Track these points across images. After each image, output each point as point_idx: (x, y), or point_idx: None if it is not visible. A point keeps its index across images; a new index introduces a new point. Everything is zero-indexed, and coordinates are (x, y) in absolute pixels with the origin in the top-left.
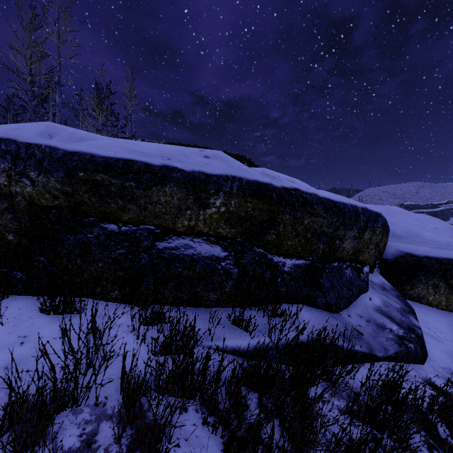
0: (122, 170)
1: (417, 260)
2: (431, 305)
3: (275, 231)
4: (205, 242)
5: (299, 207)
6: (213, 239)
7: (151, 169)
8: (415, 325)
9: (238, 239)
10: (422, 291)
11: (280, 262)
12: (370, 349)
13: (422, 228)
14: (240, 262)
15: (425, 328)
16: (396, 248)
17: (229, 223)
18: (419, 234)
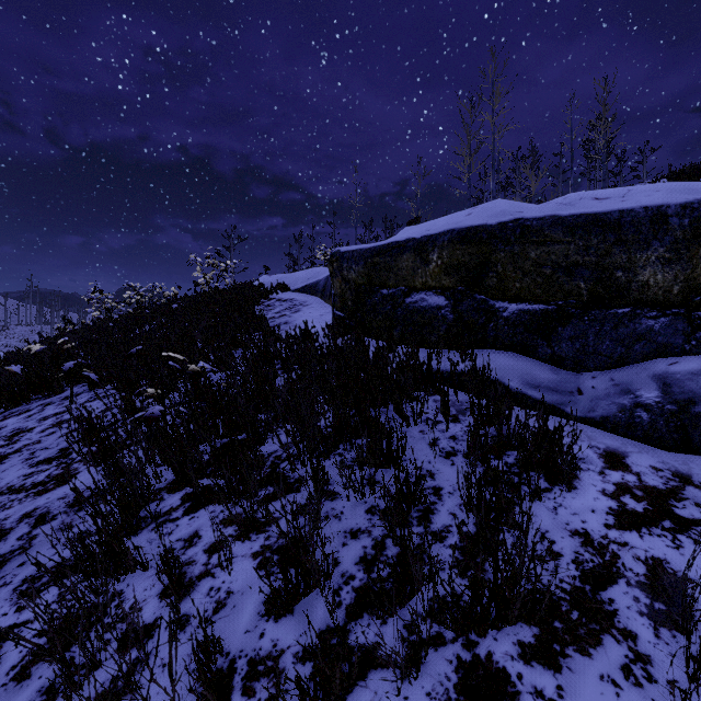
0: (385, 251)
1: None
2: None
3: (494, 274)
4: (434, 294)
5: (516, 239)
6: (439, 291)
7: (398, 245)
8: None
9: (459, 288)
10: None
11: (502, 307)
12: (561, 403)
13: None
14: (457, 309)
15: None
16: None
17: (447, 274)
18: None
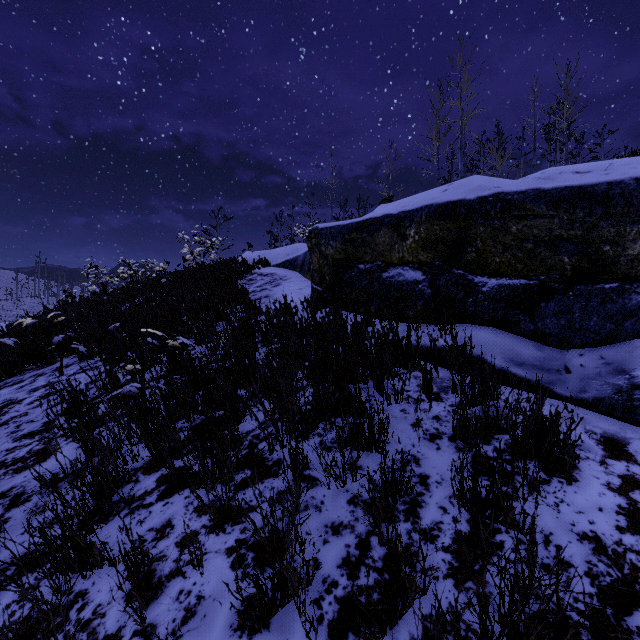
0: (362, 227)
1: None
2: None
3: (473, 249)
4: (411, 269)
5: (496, 214)
6: (416, 266)
7: (375, 221)
8: None
9: (437, 263)
10: None
11: (481, 282)
12: (549, 382)
13: None
14: (434, 284)
15: None
16: None
17: (425, 249)
18: None
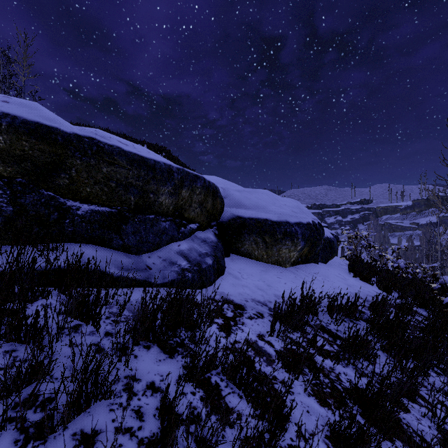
0: None
1: (243, 221)
2: (258, 259)
3: (67, 176)
4: None
5: (92, 154)
6: None
7: None
8: (205, 262)
9: (19, 179)
10: (249, 247)
11: (75, 206)
12: (148, 277)
13: (271, 204)
14: (18, 201)
15: (236, 272)
16: (231, 213)
17: (2, 160)
18: (265, 207)
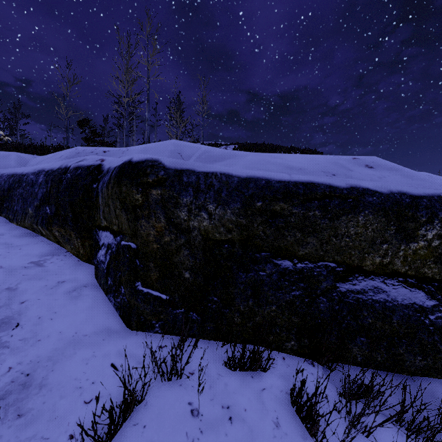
0: (304, 196)
1: None
2: None
3: None
4: (401, 285)
5: None
6: (412, 281)
7: (339, 193)
8: None
9: None
10: None
11: None
12: None
13: None
14: None
15: None
16: None
17: (441, 261)
18: None
